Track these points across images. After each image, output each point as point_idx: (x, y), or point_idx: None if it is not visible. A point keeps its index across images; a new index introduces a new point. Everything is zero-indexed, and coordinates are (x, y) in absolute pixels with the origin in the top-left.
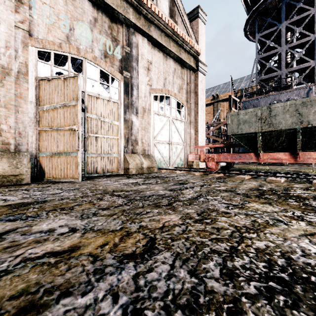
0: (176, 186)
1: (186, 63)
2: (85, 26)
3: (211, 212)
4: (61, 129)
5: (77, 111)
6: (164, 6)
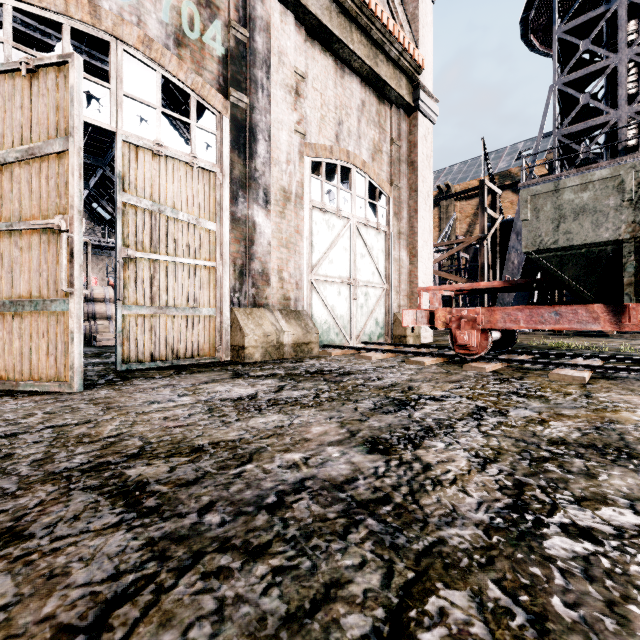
0: (387, 420)
1: (391, 91)
2: None
3: None
4: (22, 227)
5: (70, 173)
6: None
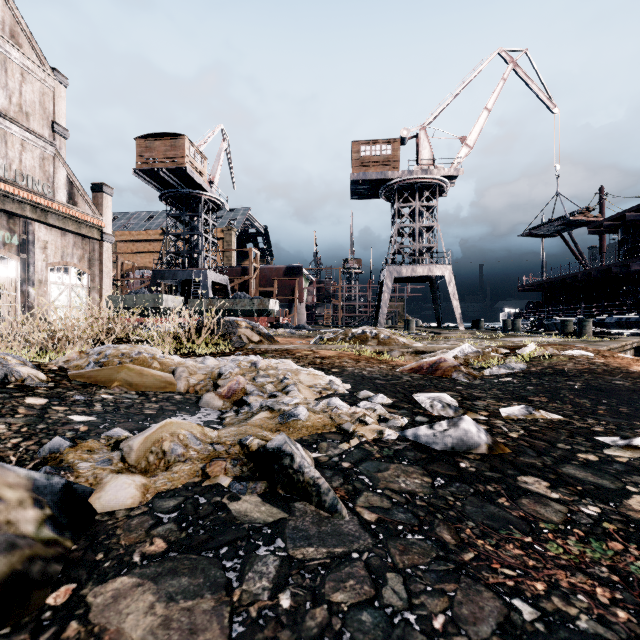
0: None
1: (89, 236)
2: None
3: None
4: None
5: None
6: (62, 194)
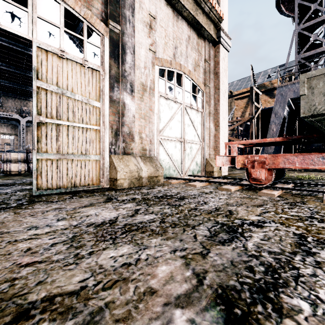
0: (227, 255)
1: (205, 31)
2: None
3: None
4: None
5: None
6: None
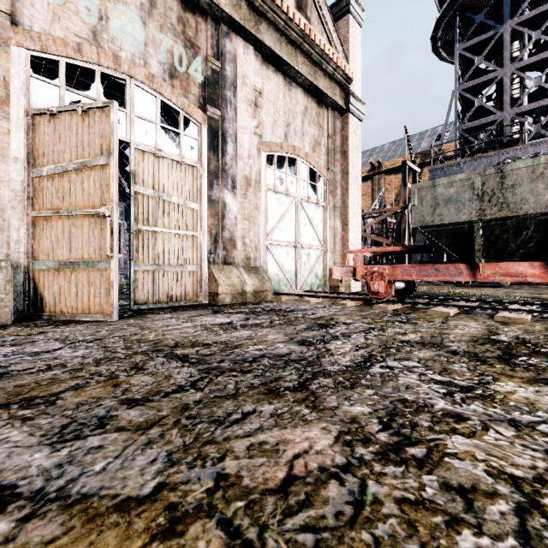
0: (313, 333)
1: (327, 98)
2: (131, 15)
3: (415, 415)
4: (78, 213)
5: (110, 178)
6: None
